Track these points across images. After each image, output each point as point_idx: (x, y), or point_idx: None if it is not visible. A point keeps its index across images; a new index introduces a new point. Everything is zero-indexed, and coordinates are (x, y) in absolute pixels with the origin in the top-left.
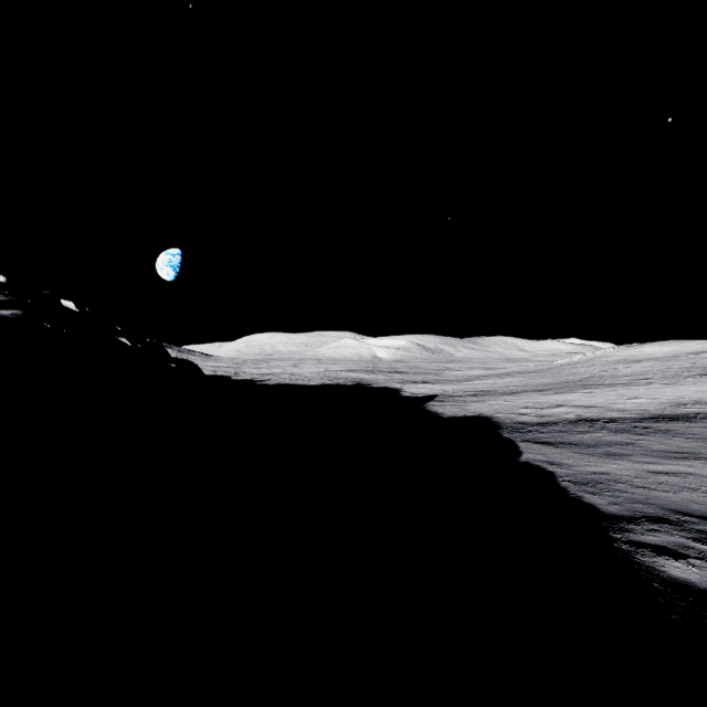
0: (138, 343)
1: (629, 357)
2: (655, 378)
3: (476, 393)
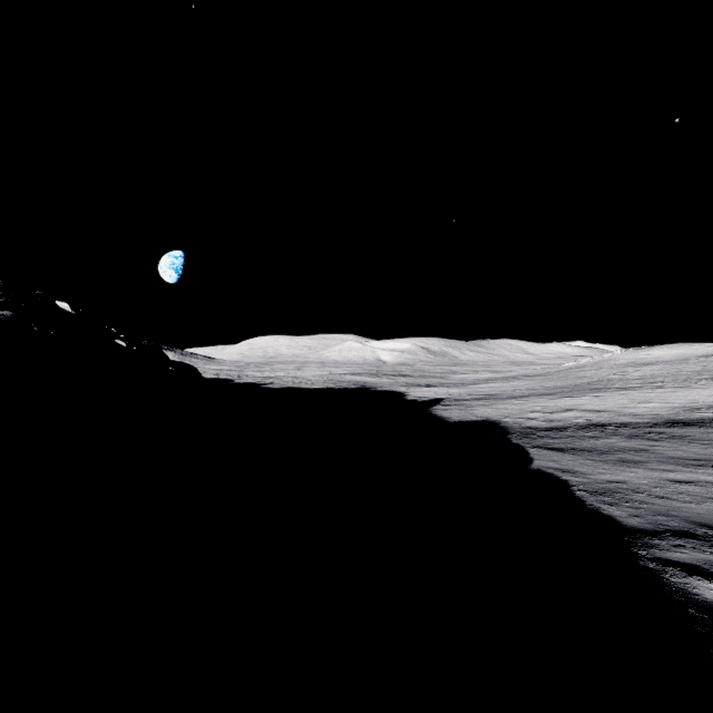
0: (135, 345)
1: (637, 360)
2: (666, 381)
3: (482, 397)
